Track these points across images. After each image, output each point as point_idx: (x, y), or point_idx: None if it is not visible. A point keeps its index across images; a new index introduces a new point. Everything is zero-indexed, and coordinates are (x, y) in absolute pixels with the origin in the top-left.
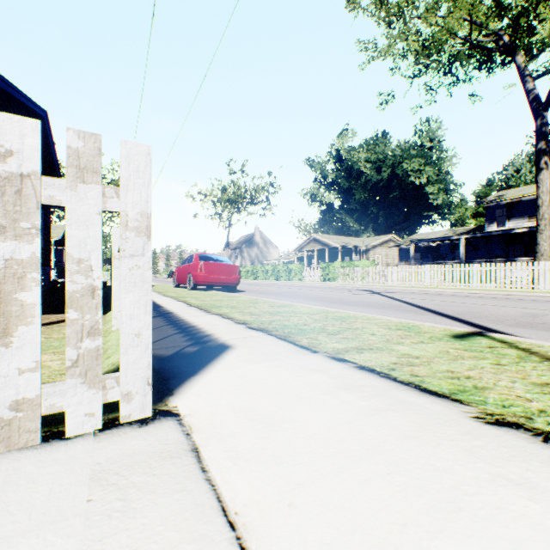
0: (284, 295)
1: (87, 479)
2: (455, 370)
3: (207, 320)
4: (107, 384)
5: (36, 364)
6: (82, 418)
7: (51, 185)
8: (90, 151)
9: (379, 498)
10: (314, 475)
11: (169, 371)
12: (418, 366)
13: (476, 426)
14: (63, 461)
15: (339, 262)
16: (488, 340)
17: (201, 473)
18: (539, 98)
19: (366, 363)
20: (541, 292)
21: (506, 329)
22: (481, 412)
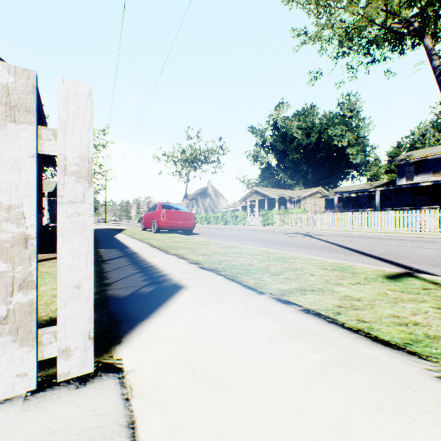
0: (231, 237)
1: None
2: (399, 315)
3: (165, 260)
4: (44, 340)
5: None
6: (13, 380)
7: None
8: (22, 88)
9: None
10: None
11: (122, 314)
12: (362, 310)
13: None
14: None
15: (277, 210)
16: (420, 281)
17: None
18: None
19: (311, 306)
20: None
21: (429, 269)
22: None
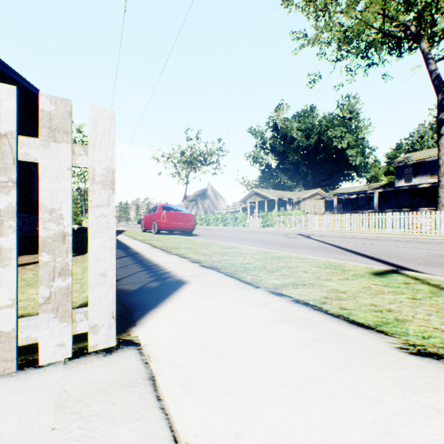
0: (231, 238)
1: (53, 407)
2: (377, 304)
3: (167, 260)
4: (77, 318)
5: (12, 301)
6: (54, 348)
7: (27, 143)
8: (61, 114)
9: (318, 428)
10: (258, 404)
11: (134, 304)
12: (346, 300)
13: (401, 356)
14: (34, 389)
15: (276, 211)
16: (403, 277)
17: (156, 401)
18: (440, 77)
19: (301, 298)
20: (442, 236)
21: (416, 267)
22: (404, 342)
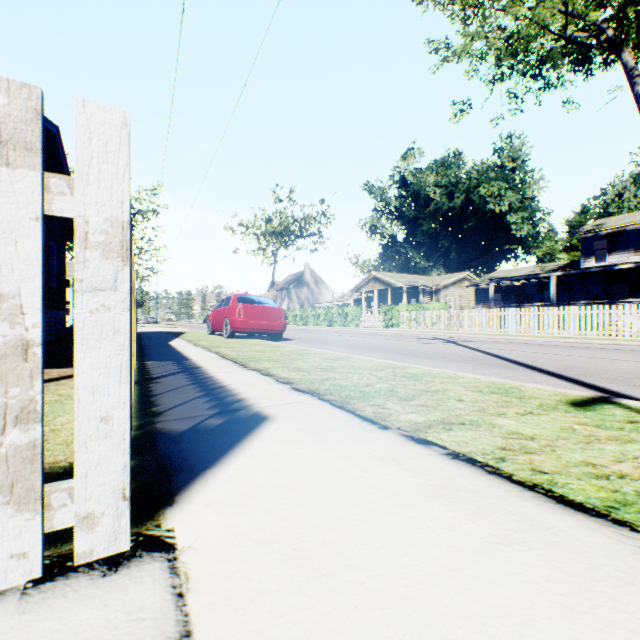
0: (338, 344)
1: None
2: (596, 462)
3: (242, 378)
4: (54, 501)
5: None
6: (5, 563)
7: None
8: (19, 113)
9: None
10: None
11: (177, 459)
12: (539, 454)
13: None
14: None
15: (405, 305)
16: (623, 411)
17: None
18: None
19: (460, 448)
20: None
21: (633, 392)
22: None
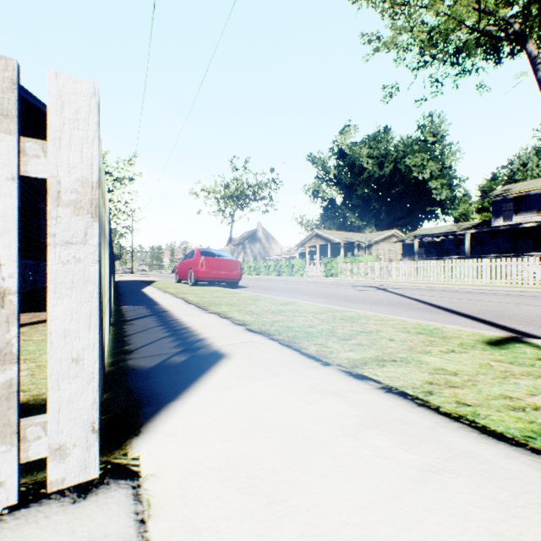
0: (286, 291)
1: None
2: (512, 396)
3: (203, 321)
4: (29, 434)
5: None
6: None
7: None
8: None
9: None
10: None
11: (144, 392)
12: (462, 388)
13: None
14: None
15: (342, 257)
16: (532, 349)
17: None
18: None
19: (393, 383)
20: None
21: (539, 332)
22: None
